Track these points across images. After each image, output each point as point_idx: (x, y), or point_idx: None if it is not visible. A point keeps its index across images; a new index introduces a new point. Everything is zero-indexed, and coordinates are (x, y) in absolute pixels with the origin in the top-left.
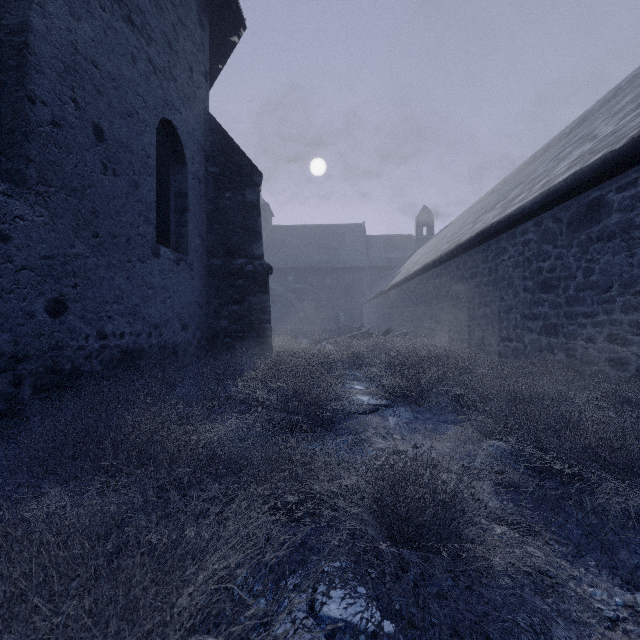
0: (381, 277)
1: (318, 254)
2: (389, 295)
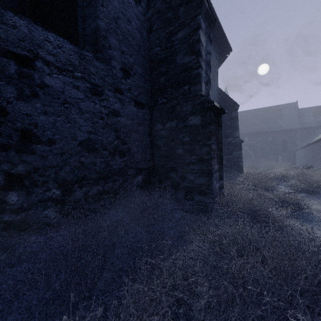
0: (310, 134)
1: (263, 124)
2: (313, 146)
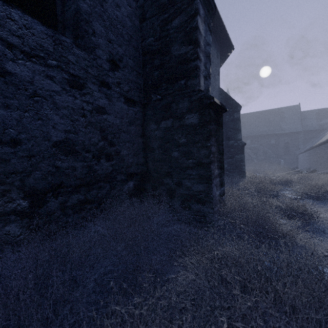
0: (313, 137)
1: (266, 127)
2: (316, 149)
